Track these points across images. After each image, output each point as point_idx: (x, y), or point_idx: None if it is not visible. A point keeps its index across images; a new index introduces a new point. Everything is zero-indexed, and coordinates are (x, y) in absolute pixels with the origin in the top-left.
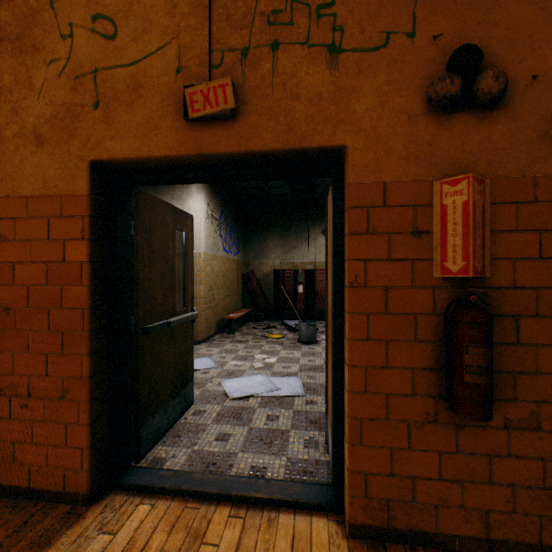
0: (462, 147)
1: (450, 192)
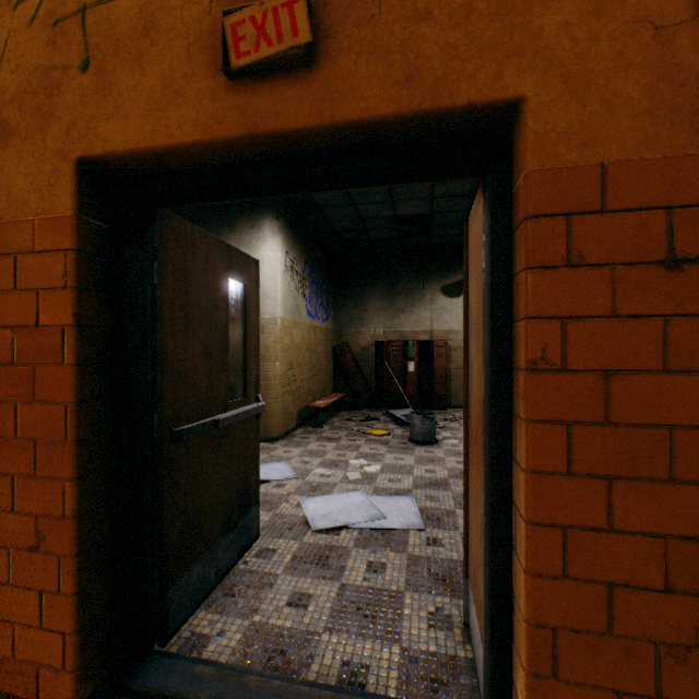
0: None
1: None
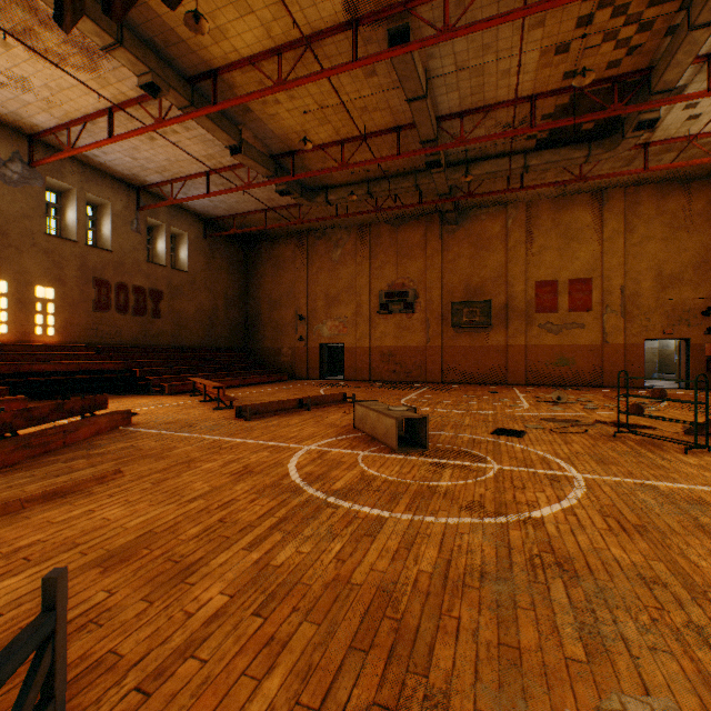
0: (708, 339)
1: (706, 345)
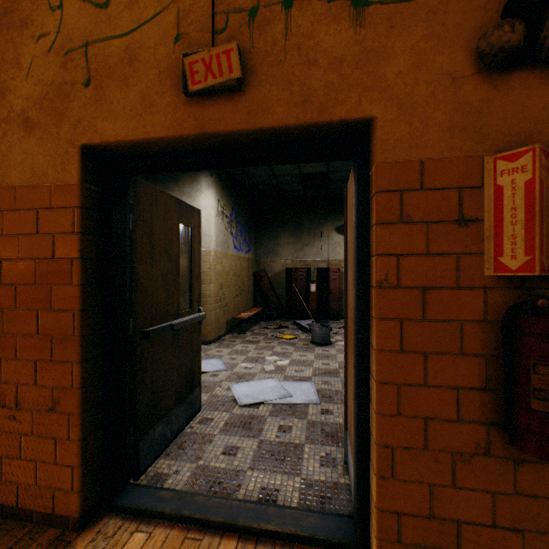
0: (522, 114)
1: (508, 170)
